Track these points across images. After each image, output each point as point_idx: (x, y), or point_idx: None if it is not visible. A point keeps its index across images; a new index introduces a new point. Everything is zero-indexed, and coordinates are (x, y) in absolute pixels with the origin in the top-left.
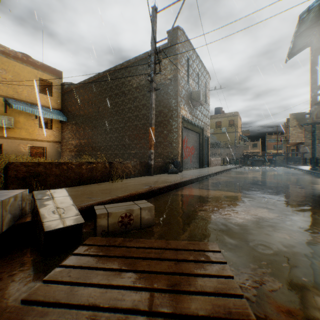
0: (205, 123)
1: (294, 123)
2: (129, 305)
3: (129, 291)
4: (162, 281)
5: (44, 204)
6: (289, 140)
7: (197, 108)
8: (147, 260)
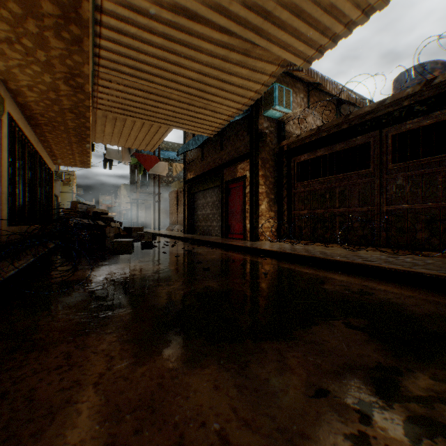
0: (59, 192)
1: (125, 193)
2: None
3: None
4: None
5: None
6: (122, 206)
7: (56, 182)
8: None
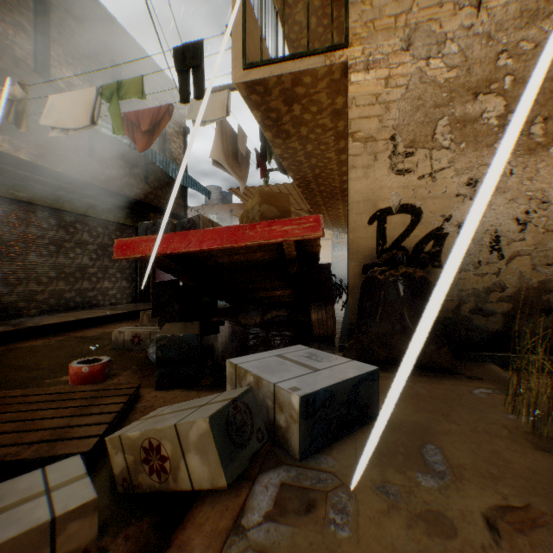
0: None
1: None
2: (44, 403)
3: (40, 408)
4: (0, 417)
5: (203, 400)
6: None
7: None
8: (0, 431)
